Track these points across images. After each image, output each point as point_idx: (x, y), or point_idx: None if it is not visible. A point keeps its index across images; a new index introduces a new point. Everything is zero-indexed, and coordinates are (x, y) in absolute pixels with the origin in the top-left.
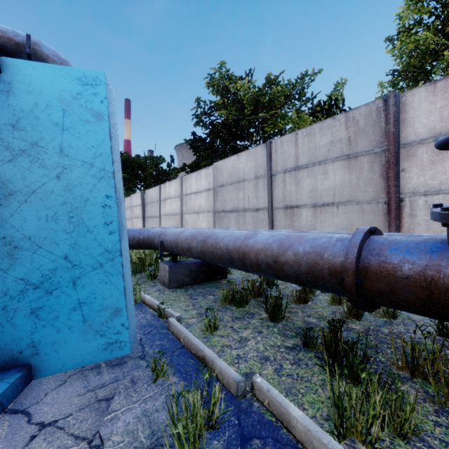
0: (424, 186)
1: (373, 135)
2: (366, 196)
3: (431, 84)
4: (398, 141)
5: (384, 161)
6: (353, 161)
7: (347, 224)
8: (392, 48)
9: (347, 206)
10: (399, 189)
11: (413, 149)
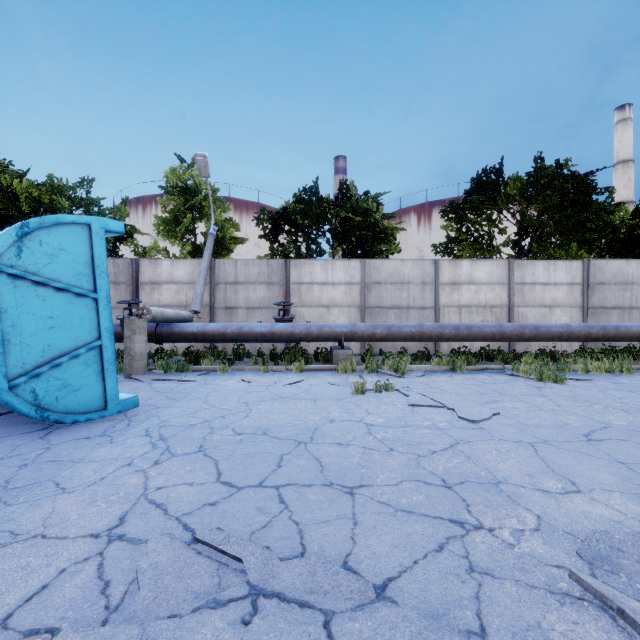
0: (148, 303)
1: (127, 275)
2: (124, 305)
3: (150, 260)
4: (138, 281)
5: (132, 289)
6: (118, 286)
7: (115, 320)
8: (165, 192)
9: (115, 310)
10: (139, 303)
11: (144, 286)
